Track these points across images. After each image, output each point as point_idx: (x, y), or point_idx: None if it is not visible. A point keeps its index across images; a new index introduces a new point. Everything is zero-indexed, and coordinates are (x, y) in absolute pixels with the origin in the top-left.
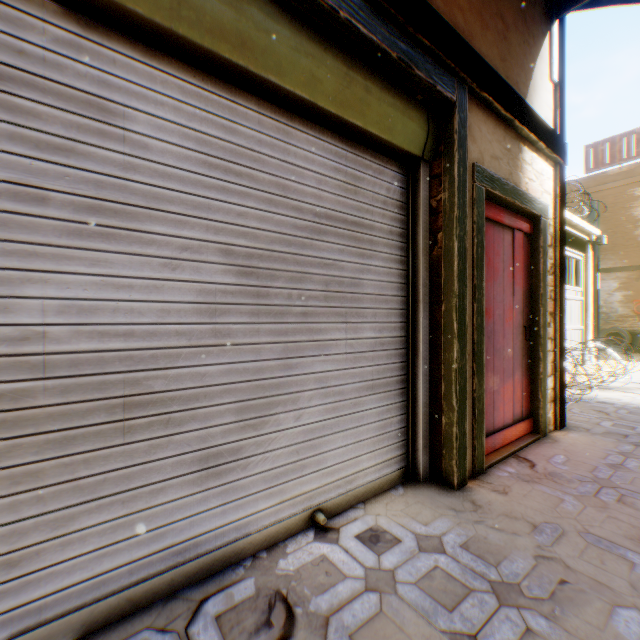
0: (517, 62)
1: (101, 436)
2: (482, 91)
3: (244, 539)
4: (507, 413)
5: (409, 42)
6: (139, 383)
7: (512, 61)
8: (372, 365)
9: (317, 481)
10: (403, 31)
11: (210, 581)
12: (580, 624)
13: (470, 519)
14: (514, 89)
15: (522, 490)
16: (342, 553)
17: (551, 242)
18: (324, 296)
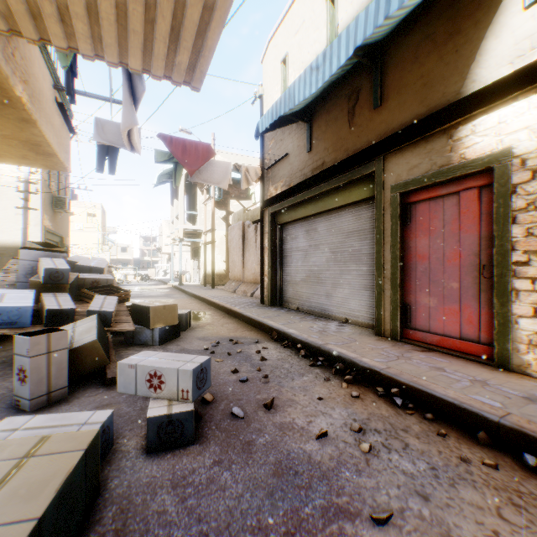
0: (445, 78)
1: (316, 284)
2: (388, 152)
3: (332, 314)
4: (450, 328)
5: (352, 171)
6: (319, 276)
7: (436, 86)
8: (365, 280)
9: (348, 311)
10: (349, 170)
11: (325, 317)
12: (314, 333)
13: (354, 333)
14: (440, 101)
15: (382, 343)
16: (334, 323)
17: (534, 174)
18: (349, 256)
